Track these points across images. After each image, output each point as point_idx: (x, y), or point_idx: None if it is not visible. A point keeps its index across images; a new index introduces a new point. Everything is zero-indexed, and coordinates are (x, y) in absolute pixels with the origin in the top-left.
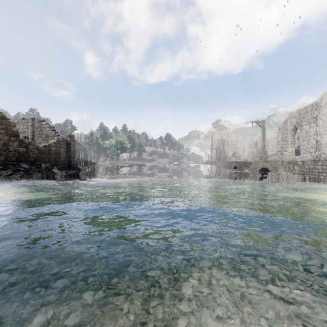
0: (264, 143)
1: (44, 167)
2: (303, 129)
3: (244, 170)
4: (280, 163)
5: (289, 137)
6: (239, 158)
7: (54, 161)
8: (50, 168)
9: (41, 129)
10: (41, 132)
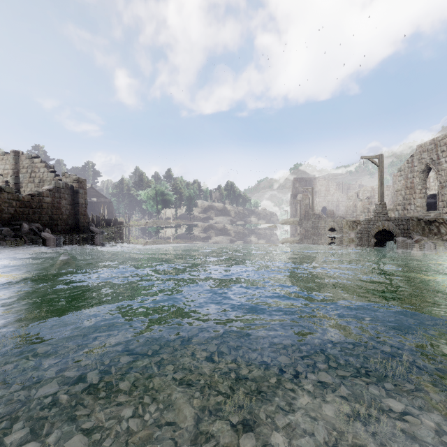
0: (382, 191)
1: (27, 229)
2: (443, 169)
3: (348, 233)
4: (415, 223)
5: (417, 183)
6: (332, 216)
7: (49, 219)
8: (40, 231)
9: (32, 170)
10: (32, 174)
